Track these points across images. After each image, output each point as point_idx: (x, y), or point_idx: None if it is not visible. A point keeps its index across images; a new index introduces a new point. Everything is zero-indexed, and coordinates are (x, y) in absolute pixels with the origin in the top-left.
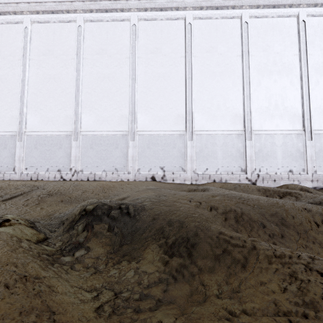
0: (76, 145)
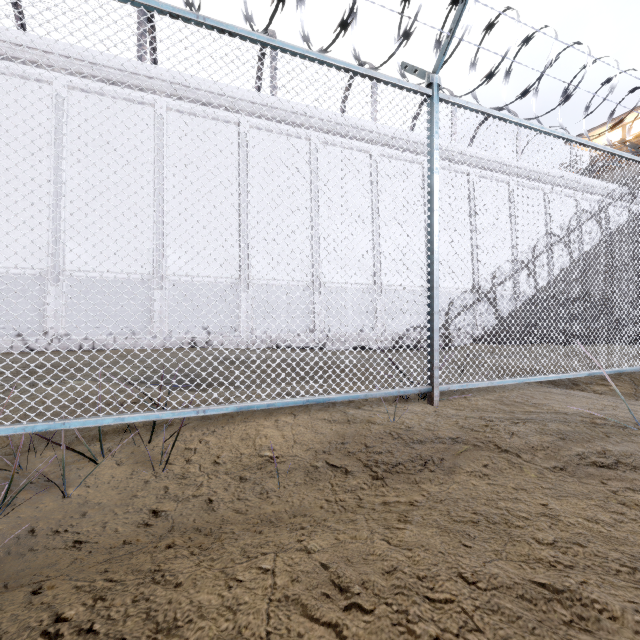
0: (56, 292)
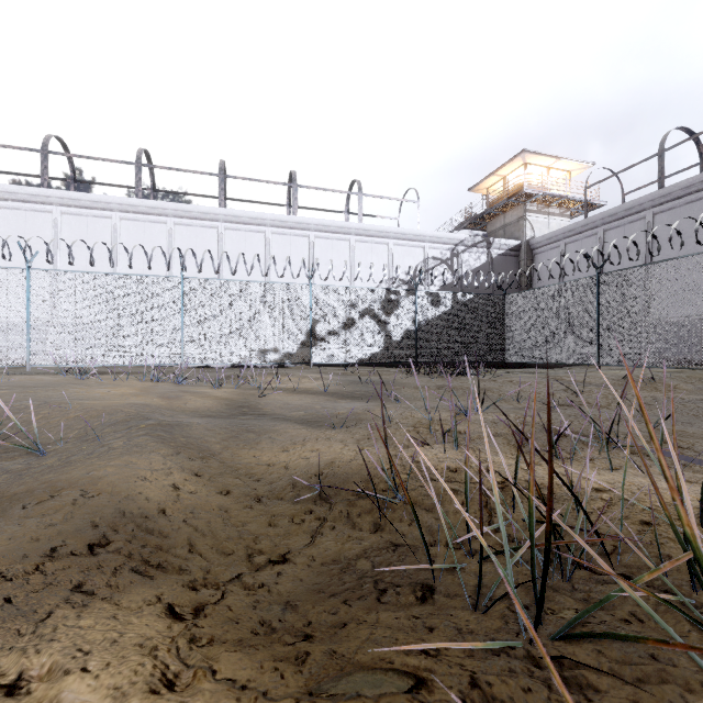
0: None
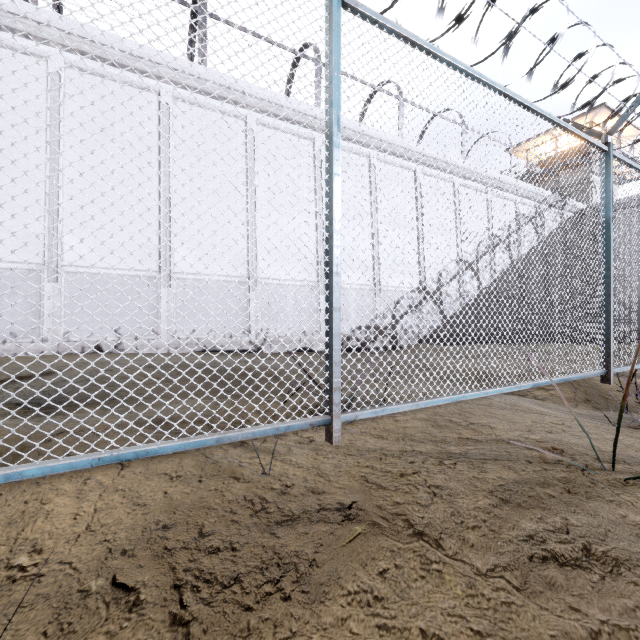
0: None
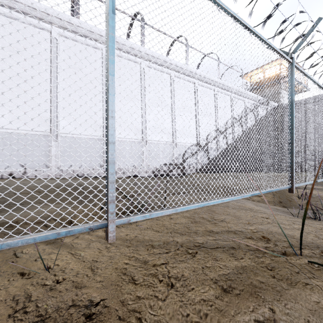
0: None
